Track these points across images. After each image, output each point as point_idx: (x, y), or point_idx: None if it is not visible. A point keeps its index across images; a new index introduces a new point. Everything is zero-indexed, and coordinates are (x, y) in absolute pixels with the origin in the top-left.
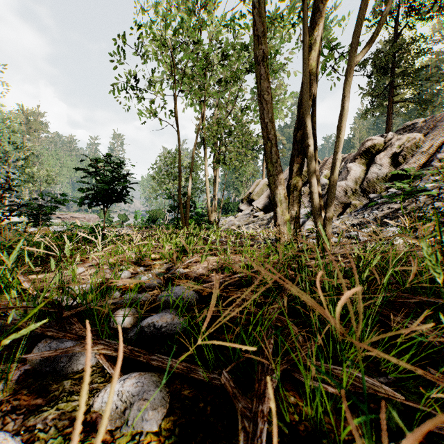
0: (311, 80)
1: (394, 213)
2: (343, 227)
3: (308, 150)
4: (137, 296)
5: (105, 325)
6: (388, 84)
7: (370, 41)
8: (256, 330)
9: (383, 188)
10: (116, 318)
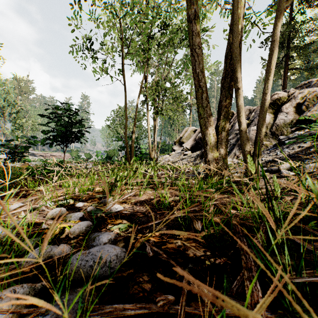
0: None
1: (306, 151)
2: None
3: (237, 92)
4: (51, 251)
5: None
6: (284, 56)
7: None
8: None
9: (289, 131)
10: None
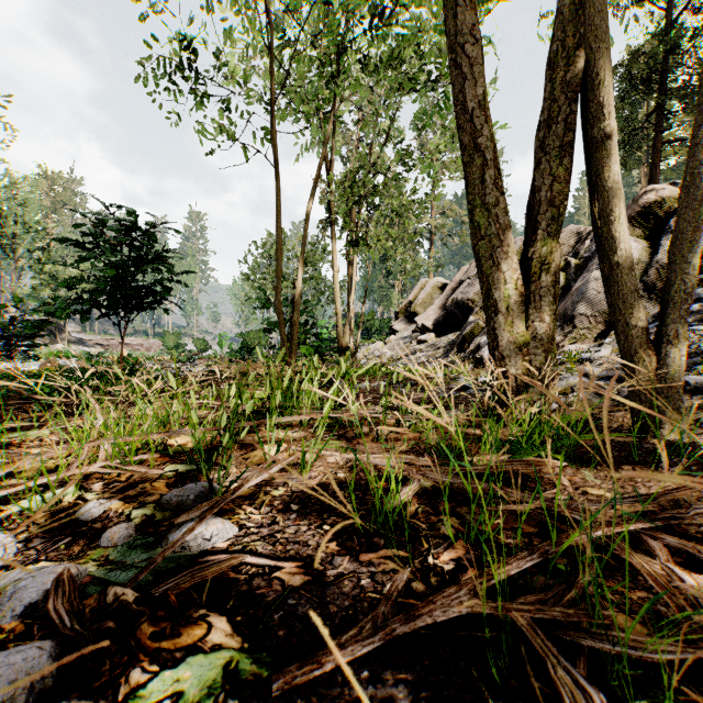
0: None
1: None
2: None
3: (603, 150)
4: None
5: None
6: (653, 111)
7: None
8: None
9: None
10: None
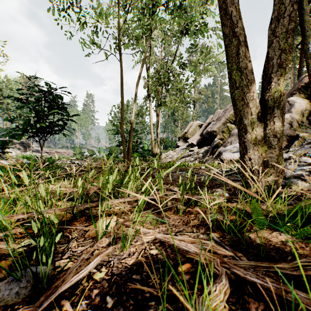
0: None
1: None
2: (308, 161)
3: None
4: None
5: None
6: (299, 43)
7: None
8: None
9: None
10: None
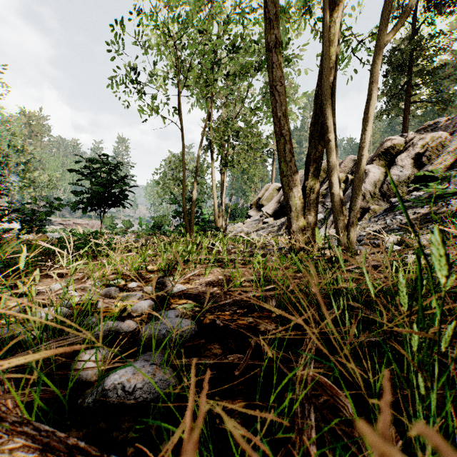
0: (330, 68)
1: (422, 218)
2: (363, 234)
3: (328, 145)
4: (118, 325)
5: (35, 397)
6: (405, 84)
7: (402, 18)
8: (282, 405)
9: (405, 191)
10: (76, 366)
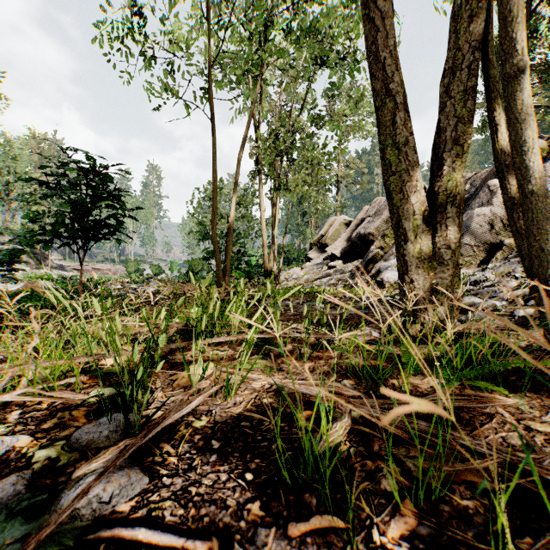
0: None
1: None
2: (512, 284)
3: (516, 83)
4: None
5: None
6: None
7: None
8: None
9: None
10: None
